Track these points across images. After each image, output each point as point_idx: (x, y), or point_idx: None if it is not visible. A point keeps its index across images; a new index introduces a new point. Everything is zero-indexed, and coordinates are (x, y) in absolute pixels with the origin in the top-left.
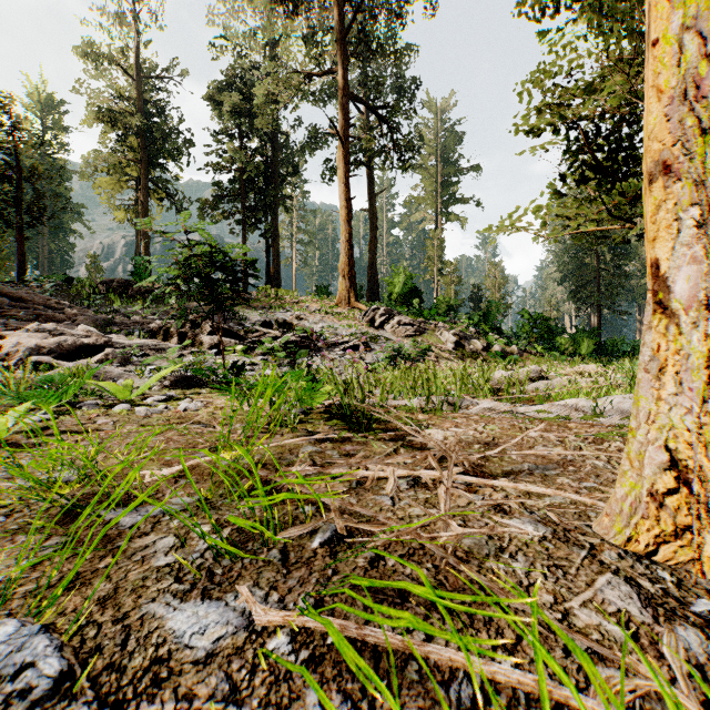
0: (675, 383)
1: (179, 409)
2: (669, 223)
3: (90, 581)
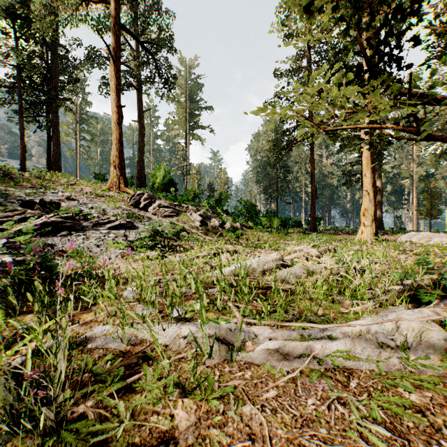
0: None
1: None
2: None
3: None
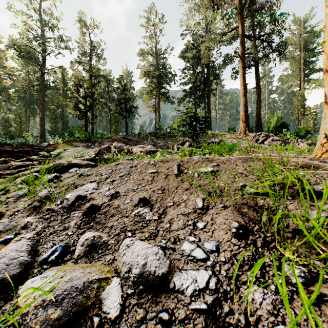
0: (327, 119)
1: None
2: (327, 83)
3: None
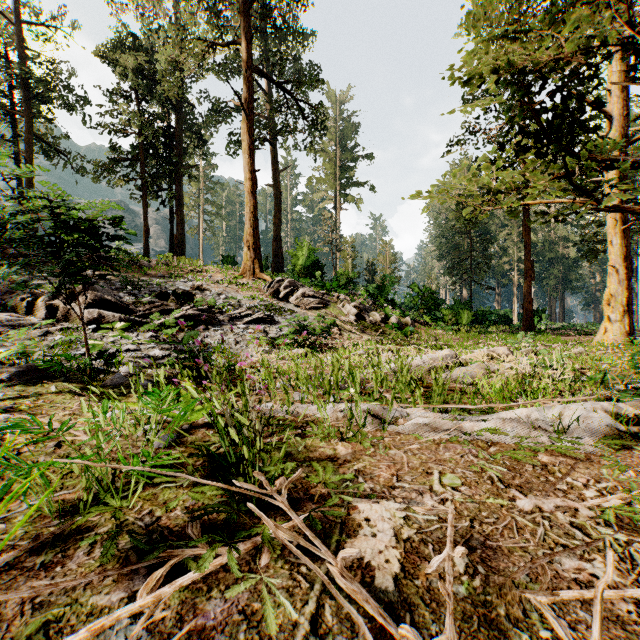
0: None
1: None
2: None
3: None
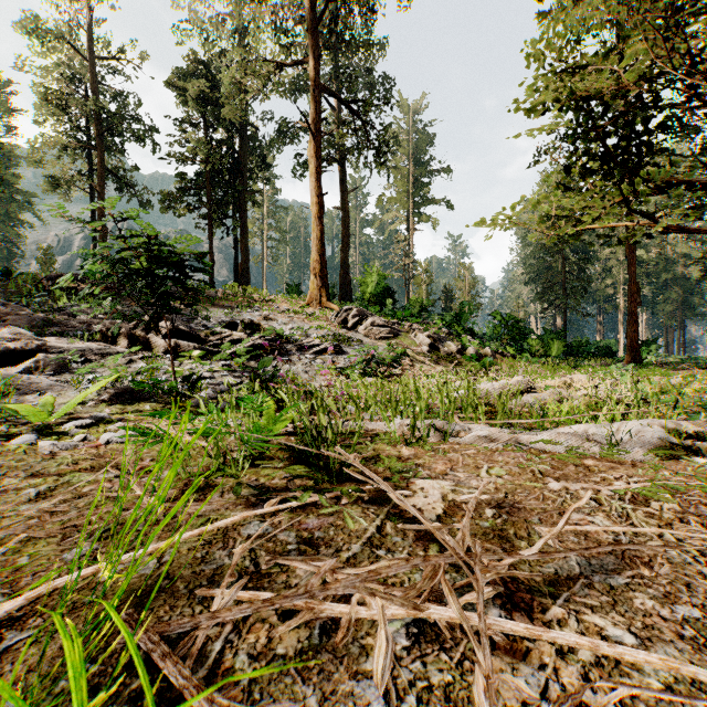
0: None
1: (99, 442)
2: None
3: None
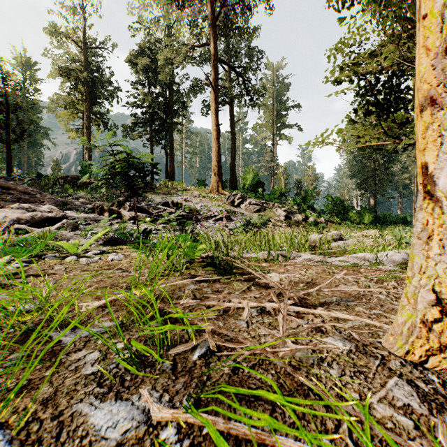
0: (439, 246)
1: (108, 260)
2: (434, 138)
3: (38, 386)
